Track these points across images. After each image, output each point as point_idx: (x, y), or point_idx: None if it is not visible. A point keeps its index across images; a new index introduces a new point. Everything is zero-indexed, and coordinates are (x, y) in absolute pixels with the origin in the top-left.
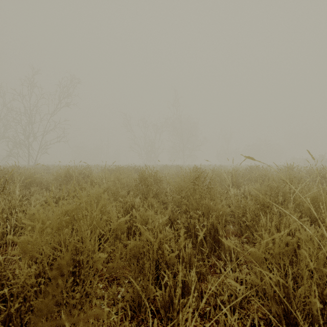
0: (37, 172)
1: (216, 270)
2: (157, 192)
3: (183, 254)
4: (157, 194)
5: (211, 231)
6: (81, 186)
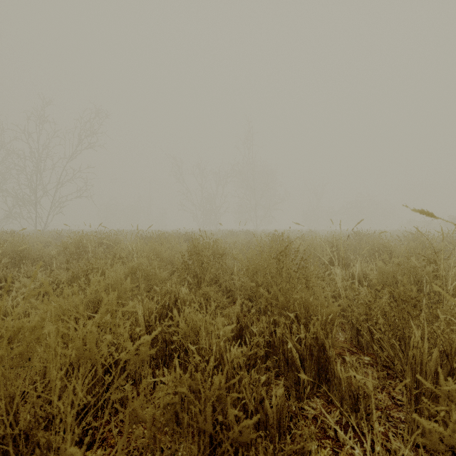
0: (40, 241)
1: (328, 430)
2: (218, 273)
3: (267, 410)
4: (217, 277)
5: (313, 350)
6: (93, 265)
